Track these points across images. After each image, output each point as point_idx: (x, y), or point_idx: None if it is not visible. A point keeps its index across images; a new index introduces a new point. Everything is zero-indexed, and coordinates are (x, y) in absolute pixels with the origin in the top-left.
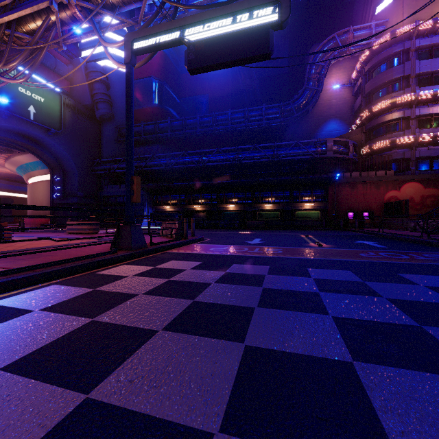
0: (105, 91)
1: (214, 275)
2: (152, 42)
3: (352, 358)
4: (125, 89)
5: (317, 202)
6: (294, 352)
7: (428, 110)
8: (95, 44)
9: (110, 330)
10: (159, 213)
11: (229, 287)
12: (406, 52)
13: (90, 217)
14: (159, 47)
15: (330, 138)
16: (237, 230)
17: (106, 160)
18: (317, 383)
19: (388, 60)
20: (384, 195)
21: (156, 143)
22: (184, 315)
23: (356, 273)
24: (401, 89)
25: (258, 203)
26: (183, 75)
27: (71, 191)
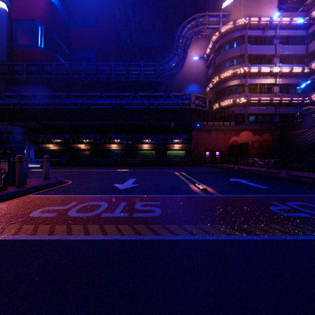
0: None
1: None
2: None
3: None
4: None
5: (184, 143)
6: None
7: (255, 80)
8: None
9: None
10: None
11: None
12: (242, 38)
13: None
14: None
15: (194, 94)
16: (117, 168)
17: None
18: None
19: (231, 42)
20: (229, 139)
21: (41, 85)
22: None
23: None
24: (239, 64)
25: (138, 143)
26: (72, 28)
27: None
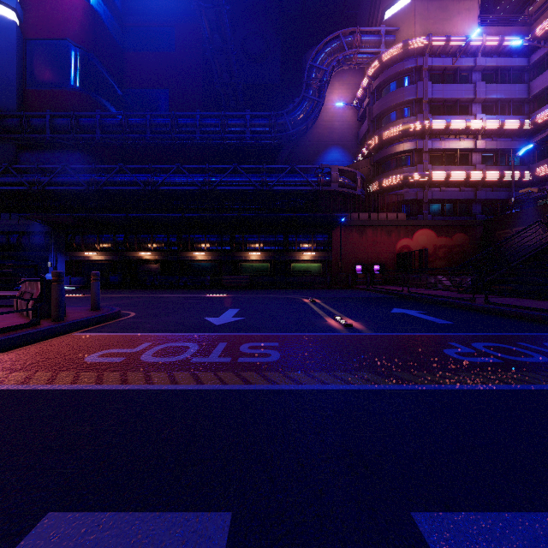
0: None
1: None
2: None
3: None
4: None
5: (319, 250)
6: None
7: (440, 143)
8: None
9: None
10: None
11: None
12: (418, 71)
13: None
14: None
15: (336, 166)
16: (206, 291)
17: None
18: None
19: (399, 78)
20: (396, 243)
21: (76, 150)
22: None
23: None
24: (413, 115)
25: (241, 250)
26: (128, 53)
27: None
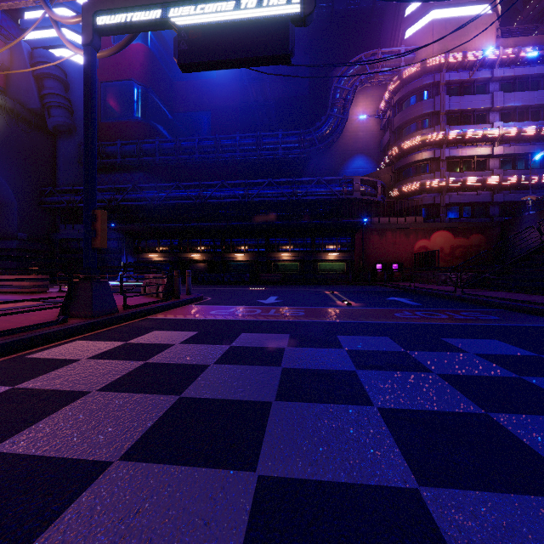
0: (63, 92)
1: (214, 351)
2: (125, 19)
3: (417, 481)
4: (84, 82)
5: (343, 251)
6: (334, 481)
7: (457, 151)
8: (47, 24)
9: (19, 472)
10: (137, 264)
11: (235, 370)
12: (436, 85)
13: (20, 270)
14: (136, 28)
15: (357, 177)
16: (247, 286)
17: (64, 189)
18: (375, 543)
19: (418, 92)
20: (414, 244)
21: (139, 170)
22: (161, 426)
23: (395, 340)
24: (431, 126)
25: (274, 252)
26: (177, 83)
27: (7, 231)
